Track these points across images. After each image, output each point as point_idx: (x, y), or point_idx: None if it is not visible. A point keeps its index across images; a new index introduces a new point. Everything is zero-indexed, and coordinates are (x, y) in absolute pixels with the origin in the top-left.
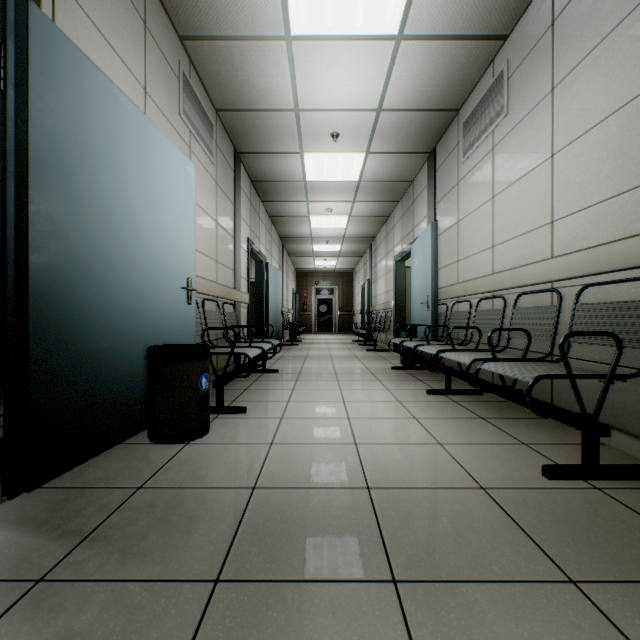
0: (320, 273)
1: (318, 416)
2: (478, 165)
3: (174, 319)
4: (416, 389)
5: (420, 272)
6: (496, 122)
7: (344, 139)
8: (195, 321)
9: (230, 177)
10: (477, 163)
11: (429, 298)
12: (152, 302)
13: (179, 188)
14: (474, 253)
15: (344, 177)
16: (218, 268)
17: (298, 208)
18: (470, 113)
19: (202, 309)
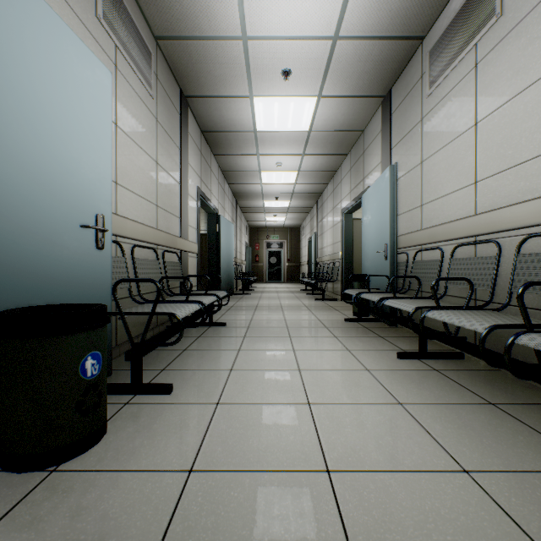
0: (270, 228)
1: (267, 400)
2: (452, 92)
3: (70, 268)
4: (381, 350)
5: (374, 220)
6: (482, 31)
7: (296, 78)
8: (111, 271)
9: (175, 119)
10: (450, 90)
11: (387, 246)
12: (20, 242)
13: (80, 92)
14: (446, 193)
15: (294, 126)
16: (159, 213)
17: (249, 162)
18: (440, 35)
19: (135, 257)
